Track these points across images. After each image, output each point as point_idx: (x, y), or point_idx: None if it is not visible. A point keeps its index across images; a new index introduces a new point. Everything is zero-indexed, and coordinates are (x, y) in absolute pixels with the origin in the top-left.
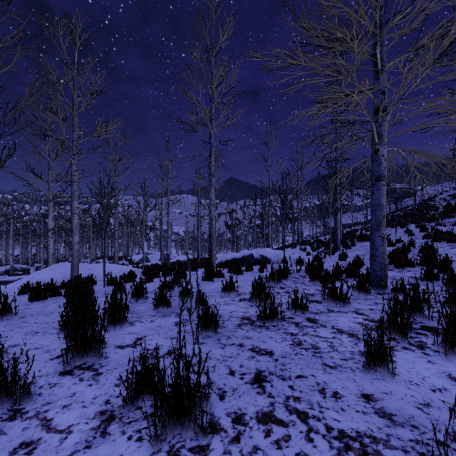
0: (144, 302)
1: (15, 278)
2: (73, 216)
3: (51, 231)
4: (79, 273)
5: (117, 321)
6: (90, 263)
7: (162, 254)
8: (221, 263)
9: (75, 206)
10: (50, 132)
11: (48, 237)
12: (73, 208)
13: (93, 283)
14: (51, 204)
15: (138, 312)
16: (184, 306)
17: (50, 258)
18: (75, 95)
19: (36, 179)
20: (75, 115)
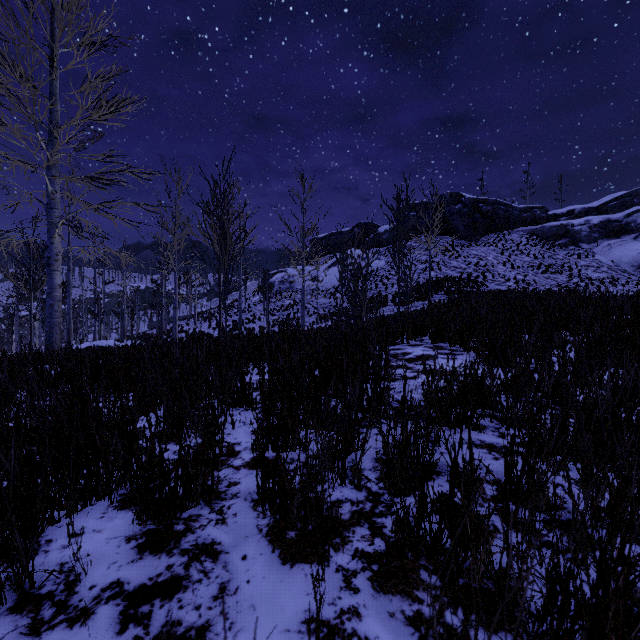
0: None
1: None
2: None
3: None
4: None
5: None
6: None
7: None
8: None
9: None
10: None
11: None
12: None
13: None
14: None
15: None
16: None
17: None
18: None
19: None
20: None
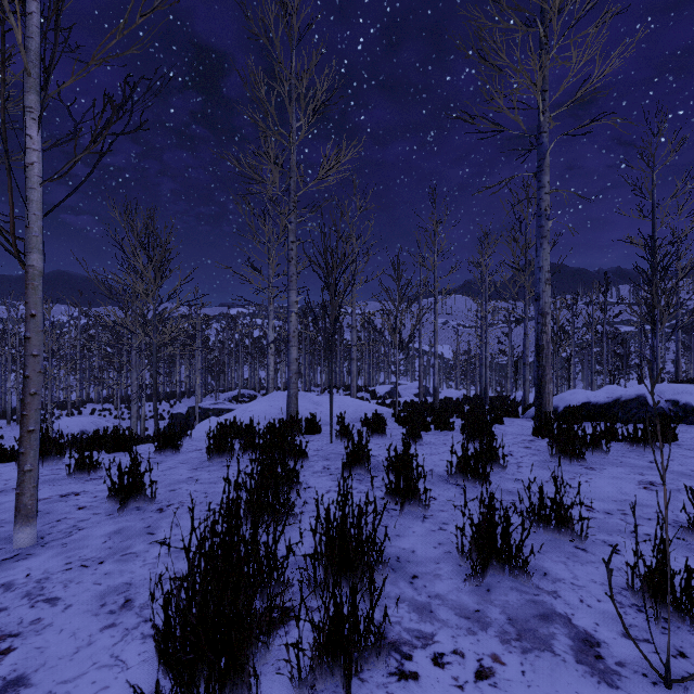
0: (421, 517)
1: (239, 406)
2: (290, 316)
3: (271, 346)
4: (301, 409)
5: (346, 652)
6: (320, 393)
7: (420, 385)
8: (556, 411)
9: (293, 300)
10: (270, 207)
11: (268, 354)
12: (289, 303)
13: (316, 431)
14: (271, 308)
15: (412, 569)
16: (624, 624)
17: (271, 384)
18: (291, 113)
19: (254, 274)
20: (292, 152)
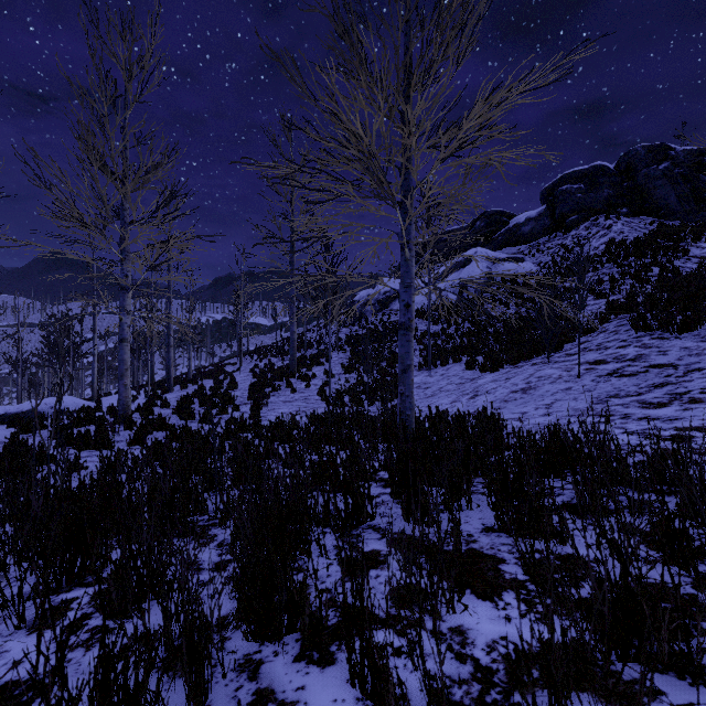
0: None
1: None
2: None
3: None
4: None
5: None
6: None
7: None
8: None
9: None
10: None
11: None
12: None
13: None
14: None
15: None
16: None
17: None
18: None
19: None
20: None
